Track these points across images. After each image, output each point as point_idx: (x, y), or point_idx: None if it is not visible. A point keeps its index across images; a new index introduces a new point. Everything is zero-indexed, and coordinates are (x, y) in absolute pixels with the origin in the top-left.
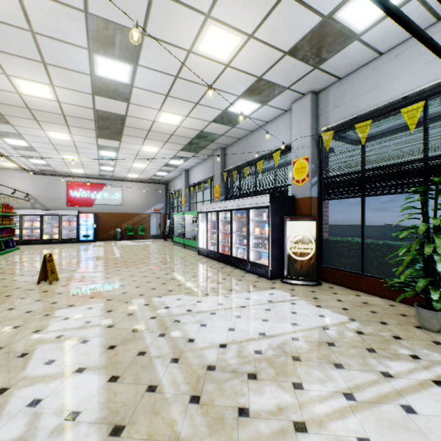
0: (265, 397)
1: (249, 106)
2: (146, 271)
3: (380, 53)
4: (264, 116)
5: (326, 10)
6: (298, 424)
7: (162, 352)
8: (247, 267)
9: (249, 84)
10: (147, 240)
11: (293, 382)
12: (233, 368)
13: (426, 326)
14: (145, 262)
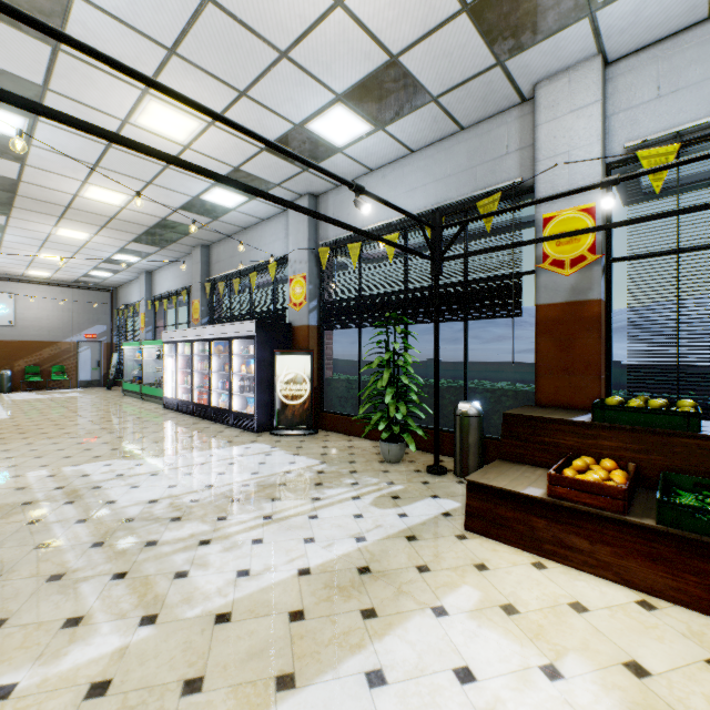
0: (182, 530)
1: (231, 197)
2: (59, 436)
3: (371, 169)
4: (258, 212)
5: (296, 120)
6: (205, 541)
7: (65, 517)
8: (230, 420)
9: (224, 172)
10: (70, 391)
11: (219, 516)
12: (157, 517)
13: (386, 459)
14: (60, 424)
